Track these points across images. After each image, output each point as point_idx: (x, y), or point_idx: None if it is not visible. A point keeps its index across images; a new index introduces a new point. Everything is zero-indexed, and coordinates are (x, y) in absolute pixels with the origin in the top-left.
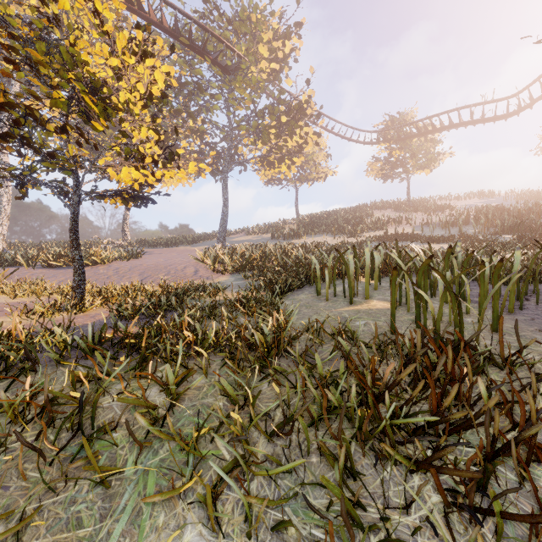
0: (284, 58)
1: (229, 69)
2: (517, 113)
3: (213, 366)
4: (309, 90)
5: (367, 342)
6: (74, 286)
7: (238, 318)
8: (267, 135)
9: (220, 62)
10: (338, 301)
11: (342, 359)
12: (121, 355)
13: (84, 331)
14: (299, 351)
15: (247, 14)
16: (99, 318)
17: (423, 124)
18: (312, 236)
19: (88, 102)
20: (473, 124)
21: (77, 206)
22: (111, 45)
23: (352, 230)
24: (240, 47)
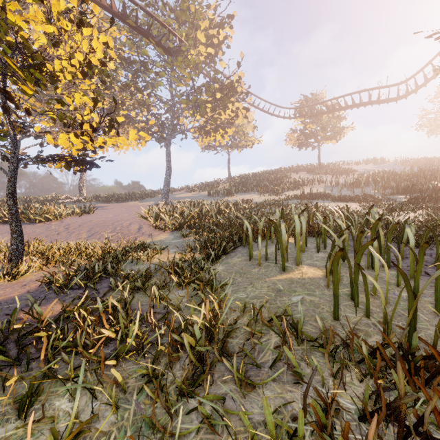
0: (218, 44)
1: (171, 51)
2: (405, 96)
3: (132, 381)
4: (239, 71)
5: (308, 331)
6: (11, 250)
7: (172, 289)
8: (204, 109)
9: (163, 44)
10: (270, 267)
11: (286, 364)
12: (24, 359)
13: (2, 311)
14: (235, 347)
15: (187, 5)
16: (29, 288)
17: (331, 104)
18: (241, 194)
19: (12, 64)
20: (371, 104)
21: (15, 171)
22: (46, 12)
23: (275, 190)
24: (180, 32)
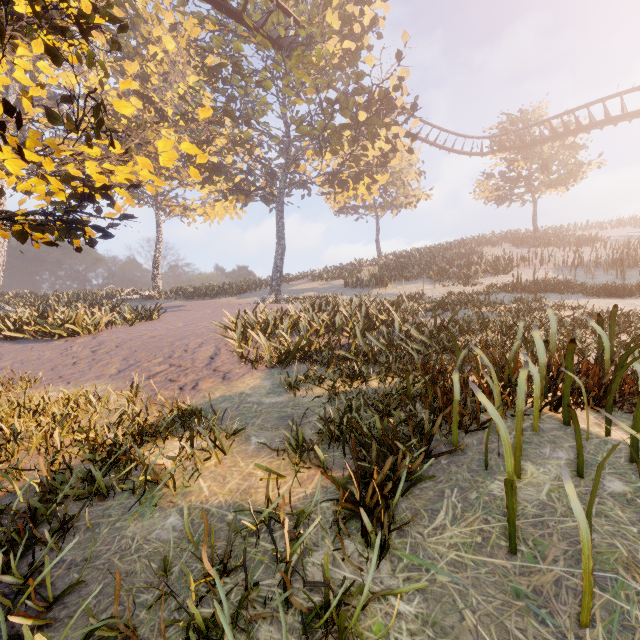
0: (362, 34)
1: (281, 41)
2: None
3: None
4: (400, 69)
5: None
6: None
7: None
8: (338, 140)
9: (270, 33)
10: None
11: None
12: None
13: None
14: None
15: None
16: None
17: (562, 122)
18: (401, 283)
19: None
20: None
21: None
22: None
23: (462, 275)
24: (298, 11)
